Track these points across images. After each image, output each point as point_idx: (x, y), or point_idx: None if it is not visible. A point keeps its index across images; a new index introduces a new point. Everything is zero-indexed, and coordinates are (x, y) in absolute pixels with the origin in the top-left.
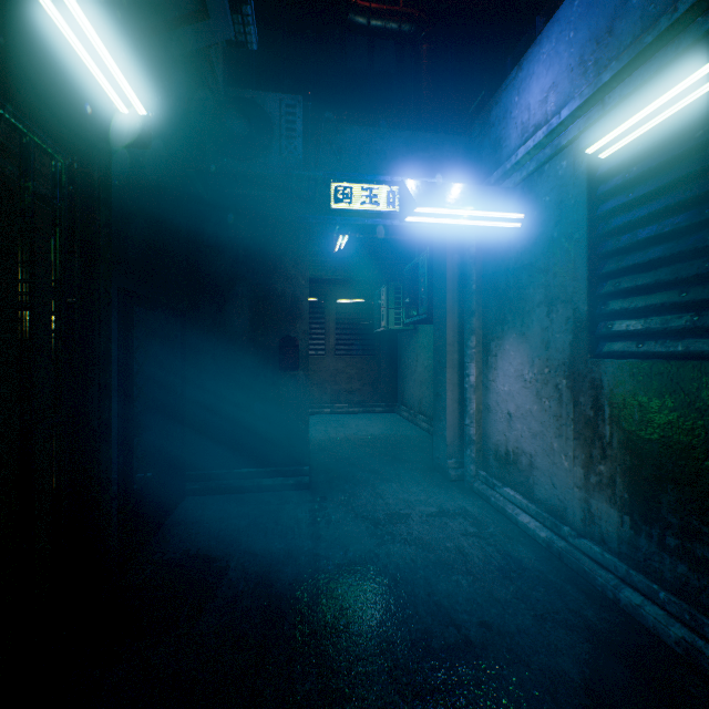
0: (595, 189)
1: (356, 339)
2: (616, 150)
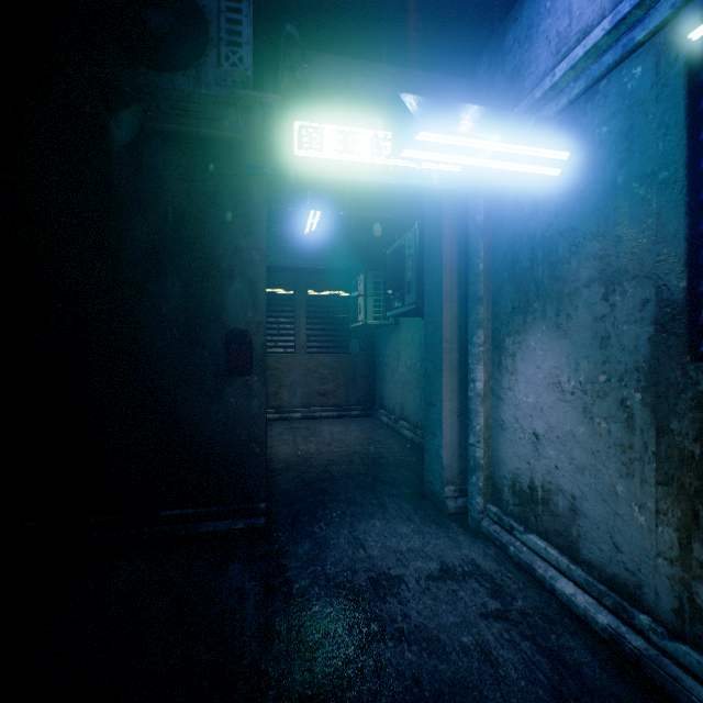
0: (697, 100)
1: (329, 335)
2: None
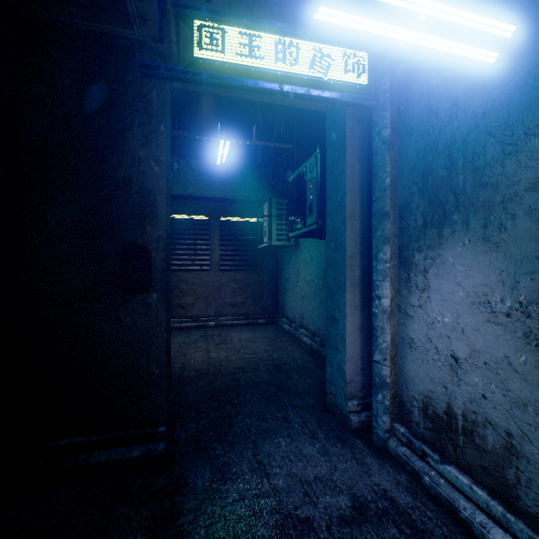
0: None
1: (239, 255)
2: None
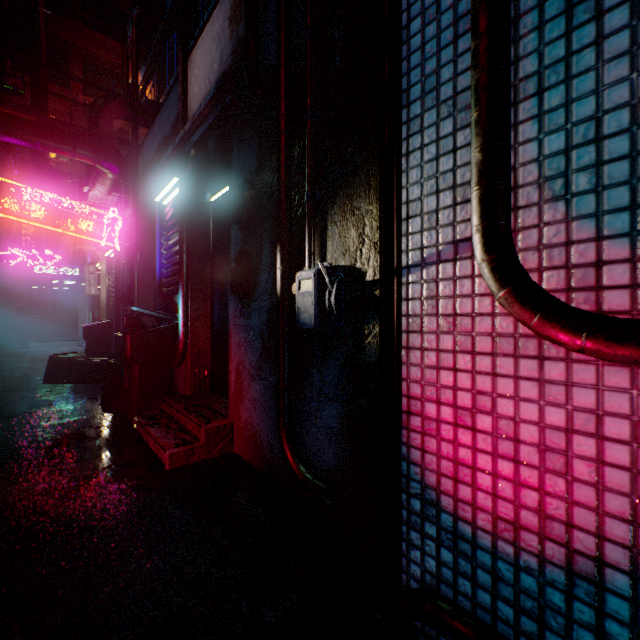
0: None
1: (65, 306)
2: None
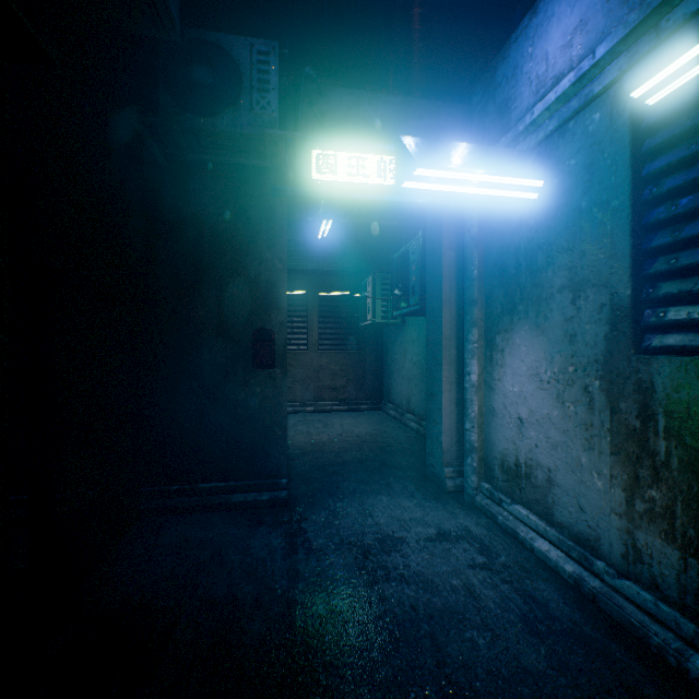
0: (640, 144)
1: (340, 333)
2: (671, 91)
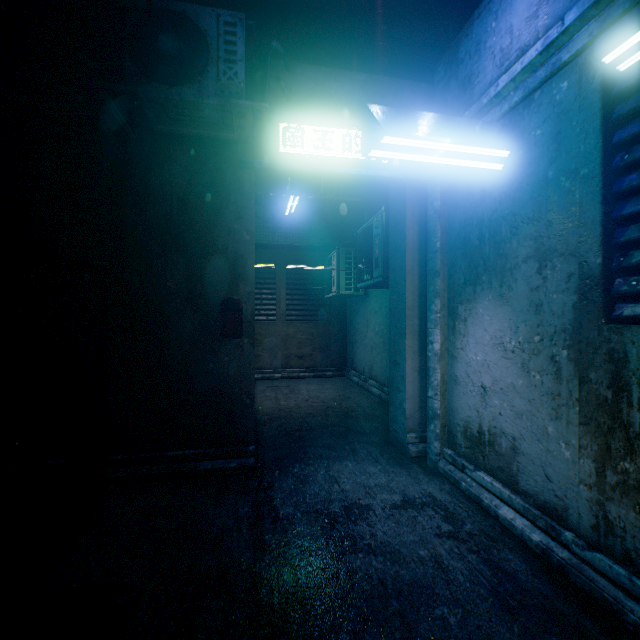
0: (611, 111)
1: (306, 305)
2: None
